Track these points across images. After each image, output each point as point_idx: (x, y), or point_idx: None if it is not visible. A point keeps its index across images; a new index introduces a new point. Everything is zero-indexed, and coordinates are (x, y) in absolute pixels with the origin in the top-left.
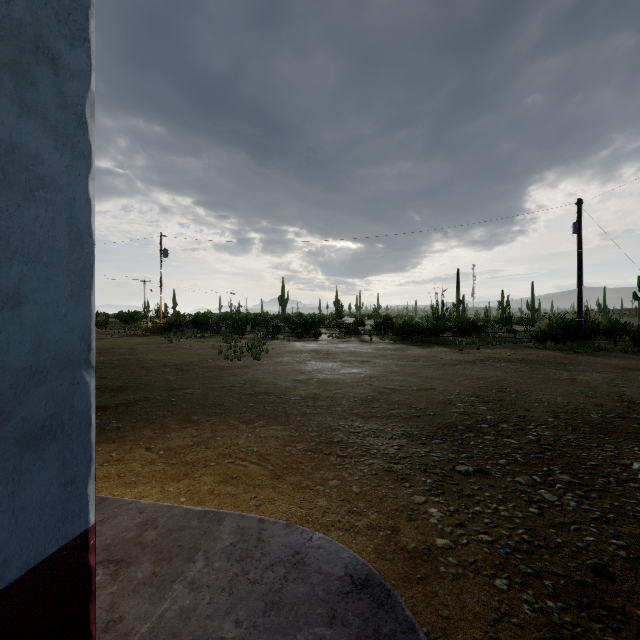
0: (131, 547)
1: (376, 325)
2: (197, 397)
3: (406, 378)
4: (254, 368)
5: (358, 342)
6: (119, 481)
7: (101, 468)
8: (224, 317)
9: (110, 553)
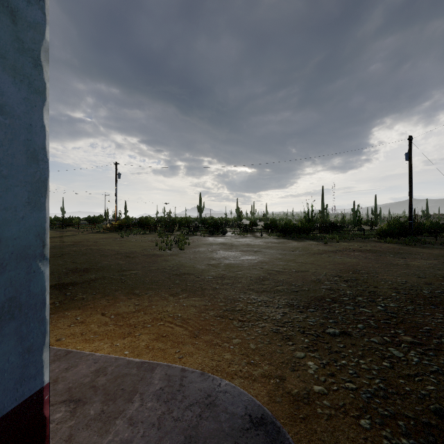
0: (87, 390)
1: (265, 225)
2: (139, 276)
3: (287, 263)
4: (180, 256)
5: (253, 237)
6: (81, 338)
7: (69, 328)
8: (159, 220)
9: (71, 394)
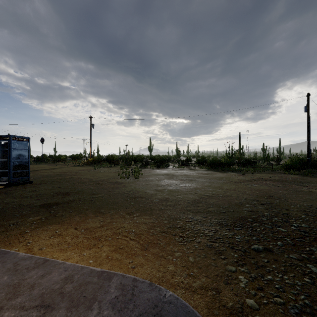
0: (56, 296)
1: (197, 161)
2: (105, 198)
3: (215, 189)
4: (135, 183)
5: (188, 169)
6: (58, 248)
7: (49, 239)
8: (121, 157)
9: (43, 300)
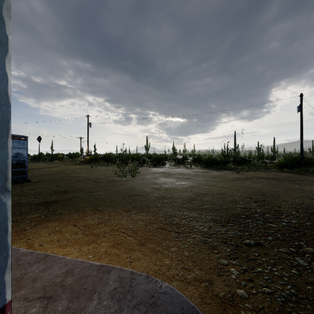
0: (57, 288)
1: (193, 159)
2: (102, 196)
3: (210, 187)
4: (132, 181)
5: (184, 168)
6: (57, 244)
7: (49, 236)
8: (118, 155)
9: (45, 292)
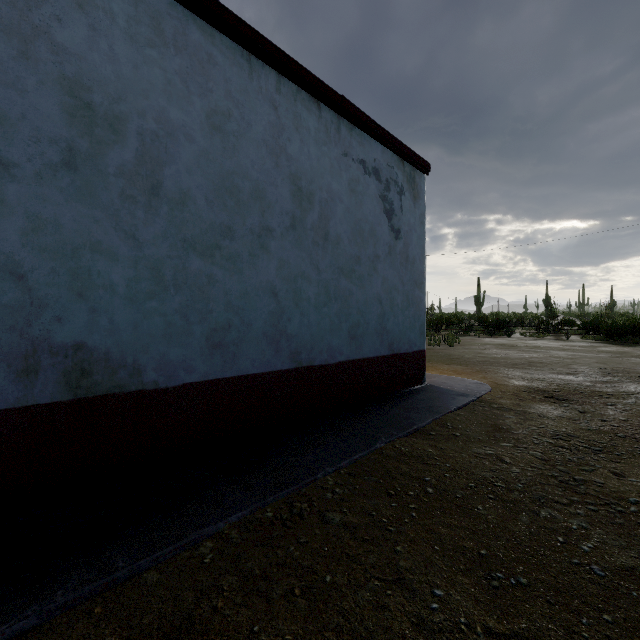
0: None
1: (582, 325)
2: None
3: (561, 359)
4: (449, 350)
5: (551, 340)
6: None
7: None
8: None
9: None
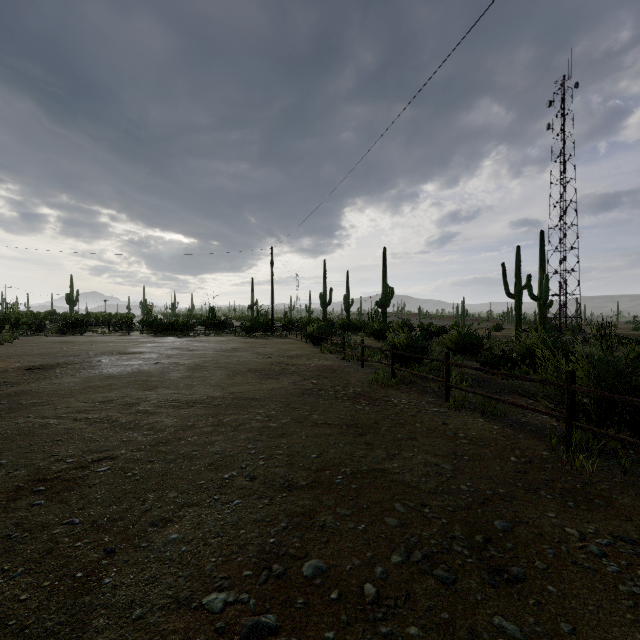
0: None
1: (148, 323)
2: None
3: (91, 348)
4: None
5: (116, 336)
6: None
7: None
8: None
9: None
